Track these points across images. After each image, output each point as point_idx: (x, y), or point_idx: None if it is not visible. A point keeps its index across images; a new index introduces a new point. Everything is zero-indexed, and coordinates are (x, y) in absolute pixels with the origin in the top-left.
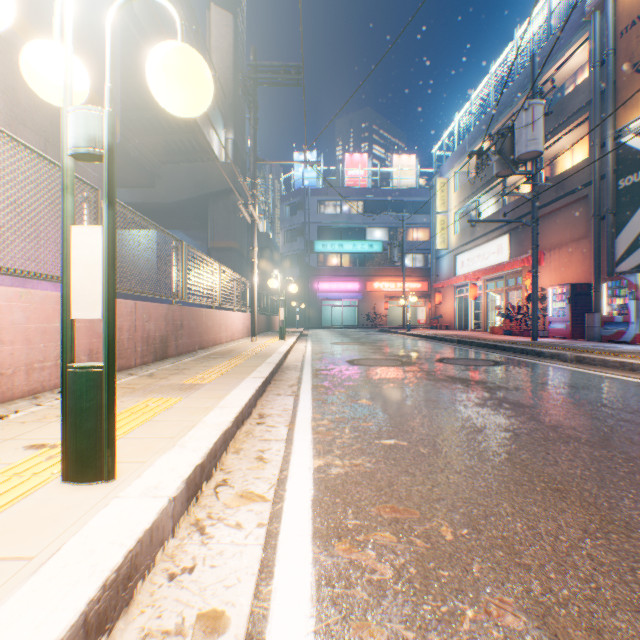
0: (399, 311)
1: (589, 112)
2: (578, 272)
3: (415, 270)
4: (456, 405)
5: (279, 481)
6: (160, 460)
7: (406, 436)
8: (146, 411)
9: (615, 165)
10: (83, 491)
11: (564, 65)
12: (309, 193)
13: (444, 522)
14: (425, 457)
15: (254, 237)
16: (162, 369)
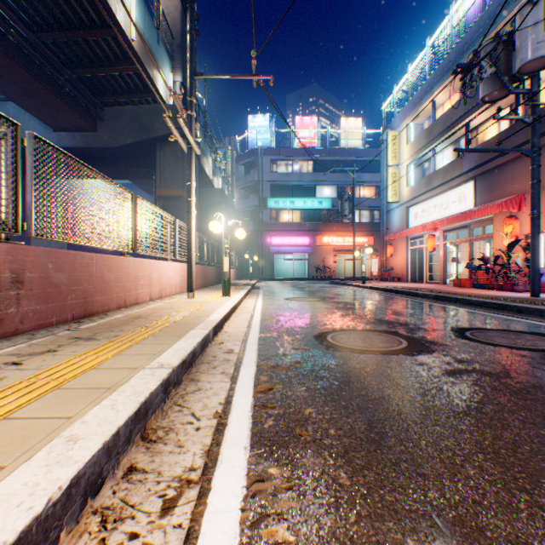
0: (346, 264)
1: None
2: None
3: (362, 225)
4: None
5: None
6: None
7: None
8: None
9: None
10: None
11: None
12: (262, 153)
13: None
14: None
15: (191, 169)
16: None
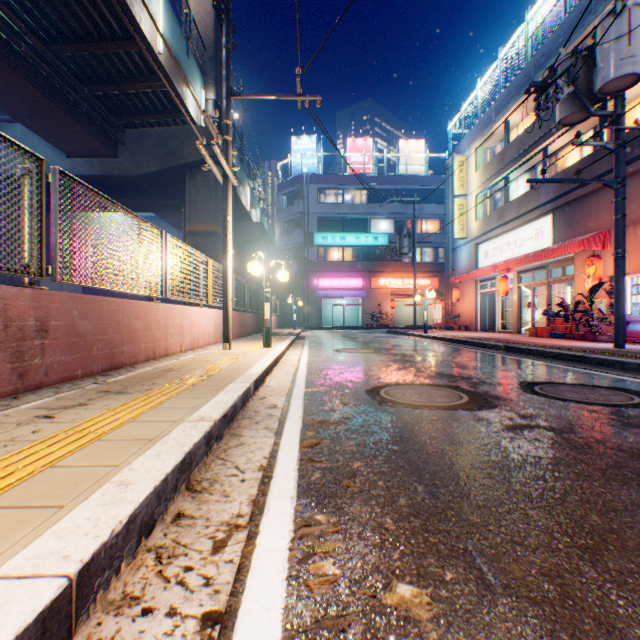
0: (406, 310)
1: None
2: None
3: (424, 265)
4: None
5: None
6: None
7: None
8: None
9: None
10: None
11: None
12: (308, 180)
13: None
14: None
15: (227, 202)
16: None
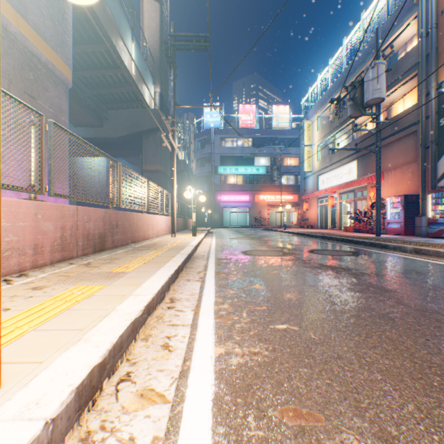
0: (277, 215)
1: (417, 70)
2: (409, 187)
3: (289, 187)
4: (332, 290)
5: (181, 374)
6: (58, 360)
7: (296, 321)
8: (68, 299)
9: (437, 108)
10: None
11: (398, 37)
12: (214, 132)
13: (354, 434)
14: (317, 344)
15: (174, 161)
16: (98, 259)
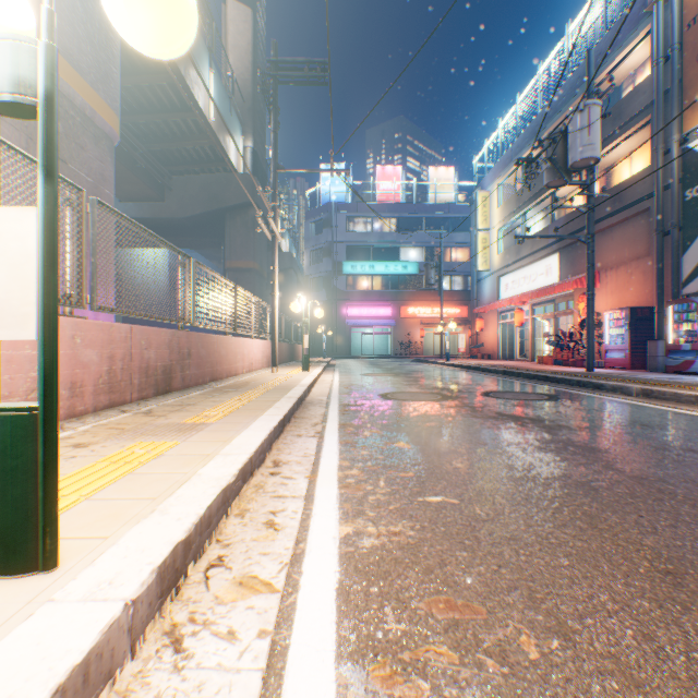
0: (436, 339)
1: (651, 115)
2: (638, 295)
3: (453, 294)
4: (513, 449)
5: (293, 558)
6: (128, 535)
7: (456, 491)
8: (129, 460)
9: (681, 174)
10: (3, 590)
11: (622, 63)
12: (337, 209)
13: (523, 628)
14: (484, 522)
15: (274, 255)
16: (163, 405)
